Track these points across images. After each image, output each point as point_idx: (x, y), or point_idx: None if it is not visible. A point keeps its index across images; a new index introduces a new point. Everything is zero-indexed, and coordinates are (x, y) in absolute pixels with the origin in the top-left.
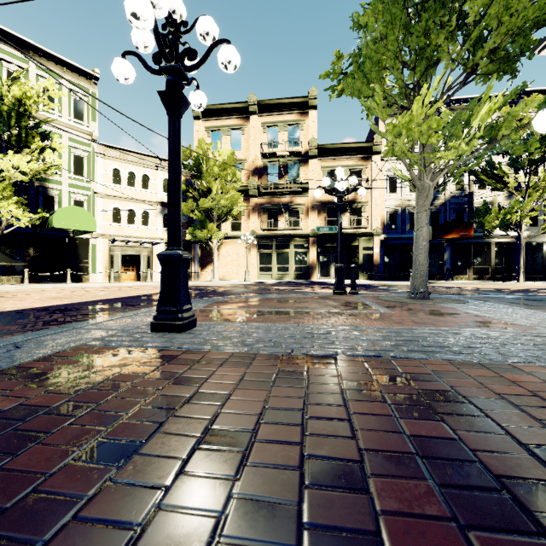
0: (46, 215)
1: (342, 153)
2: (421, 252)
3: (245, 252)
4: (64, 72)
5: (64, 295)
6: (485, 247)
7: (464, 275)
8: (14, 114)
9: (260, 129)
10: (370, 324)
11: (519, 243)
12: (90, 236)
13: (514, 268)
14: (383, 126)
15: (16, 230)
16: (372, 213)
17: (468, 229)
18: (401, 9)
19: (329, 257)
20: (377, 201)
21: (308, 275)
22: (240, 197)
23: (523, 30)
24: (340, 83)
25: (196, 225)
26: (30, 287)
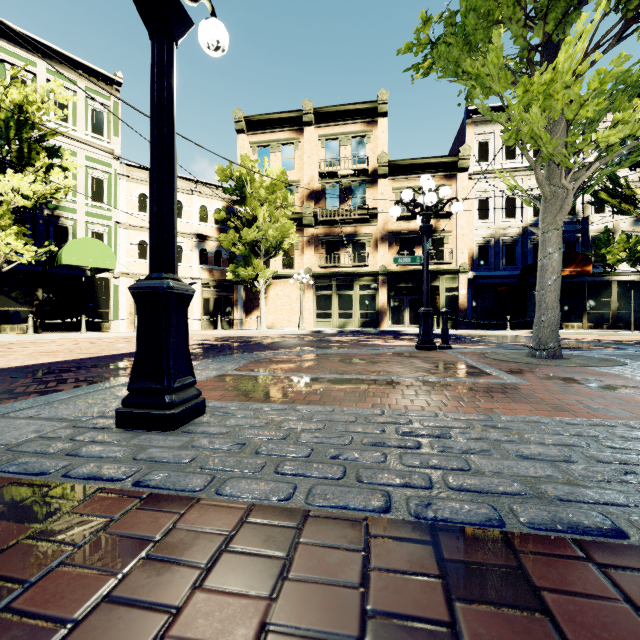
0: (54, 249)
1: (419, 170)
2: (550, 290)
3: (298, 295)
4: (80, 76)
5: (66, 348)
6: (603, 287)
7: (576, 323)
8: (13, 124)
9: (317, 143)
10: (508, 410)
11: None
12: (111, 276)
13: None
14: (471, 136)
15: (22, 268)
16: (457, 245)
17: (585, 263)
18: None
19: (403, 300)
20: (464, 230)
21: (376, 322)
22: (292, 226)
23: None
24: (427, 59)
25: (239, 262)
26: (35, 338)
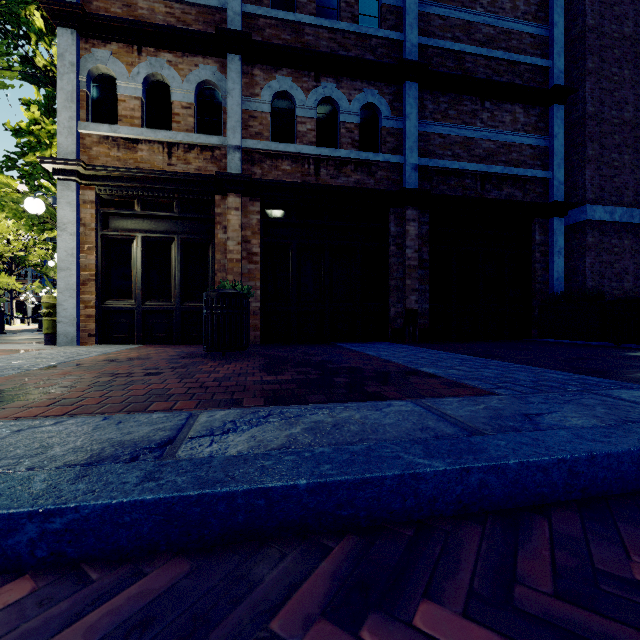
0: None
1: None
2: None
3: None
4: None
5: None
6: None
7: None
8: None
9: None
10: None
11: None
12: None
13: None
14: None
15: None
16: None
17: None
18: None
19: None
20: None
21: None
22: None
23: None
24: None
25: None
26: None
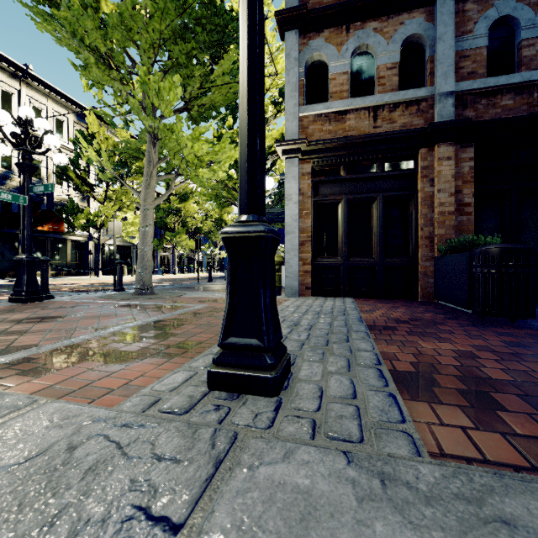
0: None
1: None
2: (150, 249)
3: None
4: None
5: None
6: (62, 243)
7: None
8: None
9: None
10: None
11: (99, 243)
12: None
13: (87, 264)
14: None
15: None
16: None
17: (60, 223)
18: (177, 14)
19: None
20: None
21: None
22: None
23: (215, 105)
24: None
25: None
26: None
